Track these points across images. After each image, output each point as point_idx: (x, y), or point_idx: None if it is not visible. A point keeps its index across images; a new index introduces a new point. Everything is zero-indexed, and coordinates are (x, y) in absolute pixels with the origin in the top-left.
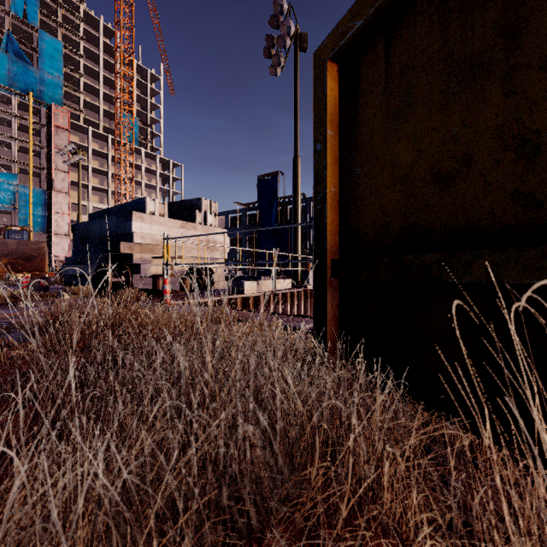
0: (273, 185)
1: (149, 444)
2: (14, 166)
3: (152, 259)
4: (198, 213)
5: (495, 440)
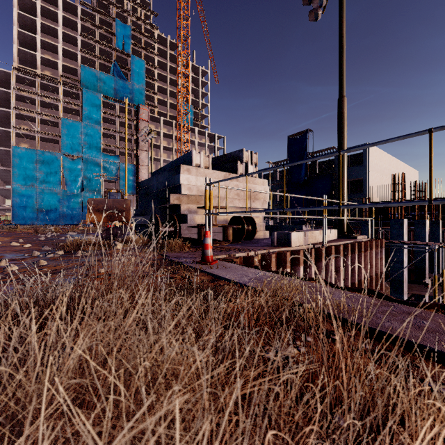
0: (302, 143)
1: None
2: (117, 150)
3: (198, 209)
4: (240, 164)
5: None
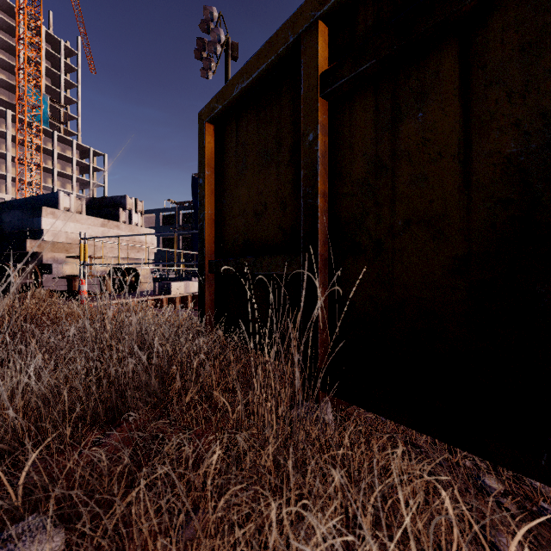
0: None
1: (63, 375)
2: None
3: (67, 259)
4: (122, 211)
5: (279, 359)
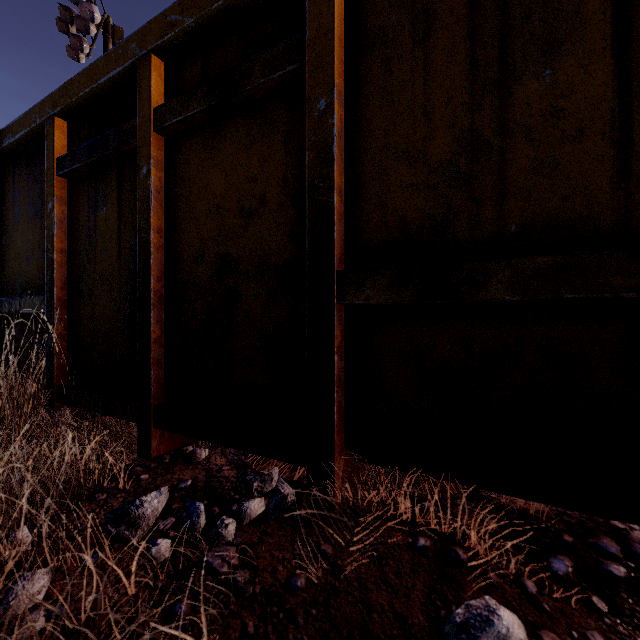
0: None
1: None
2: None
3: None
4: None
5: None
